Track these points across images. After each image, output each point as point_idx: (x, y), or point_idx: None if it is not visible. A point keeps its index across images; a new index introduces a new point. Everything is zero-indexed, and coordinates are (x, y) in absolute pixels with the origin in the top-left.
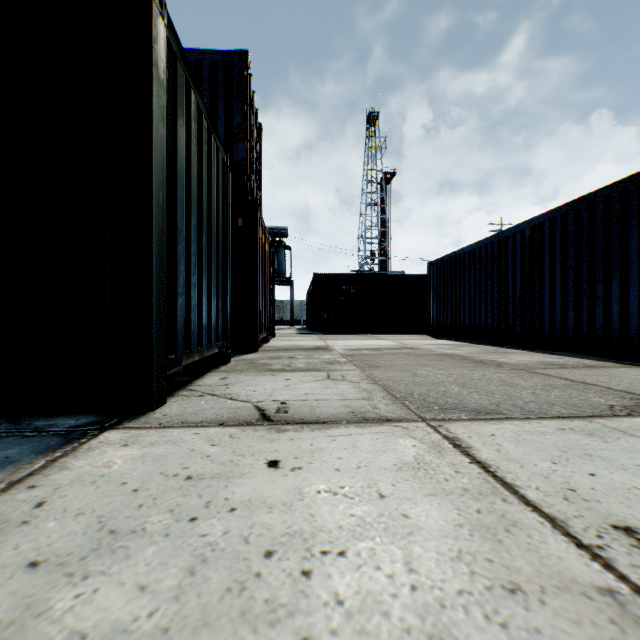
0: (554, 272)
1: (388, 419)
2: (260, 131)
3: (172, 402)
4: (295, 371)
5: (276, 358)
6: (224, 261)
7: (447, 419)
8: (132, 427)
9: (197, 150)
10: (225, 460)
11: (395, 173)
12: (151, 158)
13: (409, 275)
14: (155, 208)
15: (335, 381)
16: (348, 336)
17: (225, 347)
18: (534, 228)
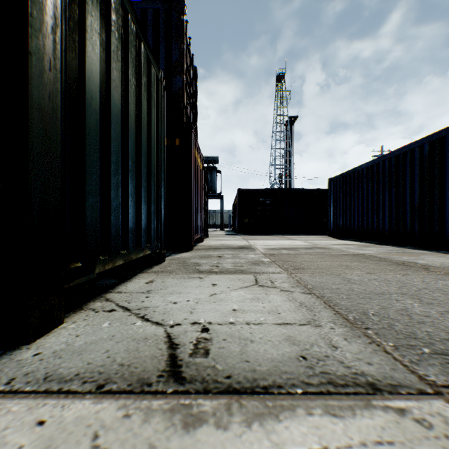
0: None
1: (370, 383)
2: (196, 74)
3: (70, 322)
4: (222, 273)
5: (206, 257)
6: (158, 169)
7: None
8: None
9: (122, 49)
10: None
11: (297, 117)
12: (27, 4)
13: (312, 189)
14: (35, 73)
15: (265, 288)
16: (265, 237)
17: (159, 248)
18: (434, 142)
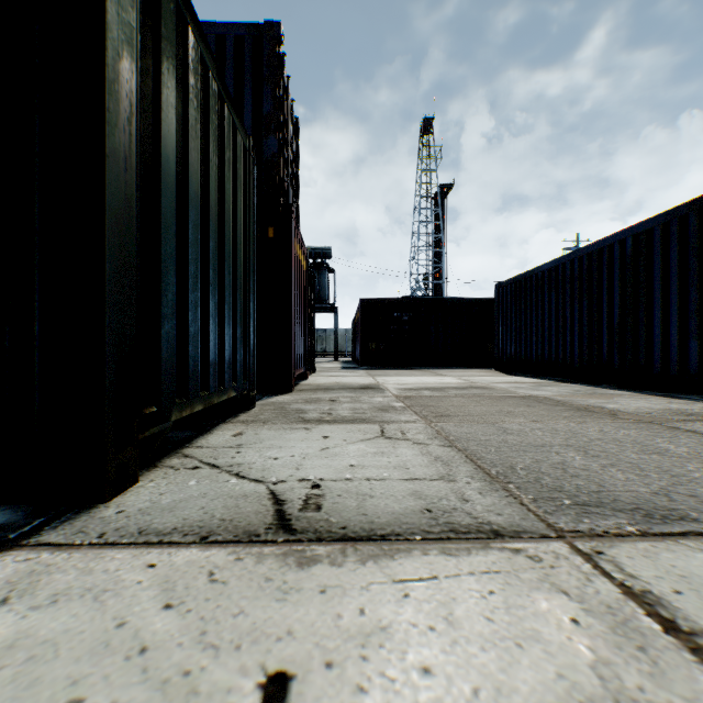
0: (668, 291)
1: (494, 530)
2: (297, 128)
3: (147, 481)
4: (337, 422)
5: (313, 401)
6: (245, 277)
7: (601, 533)
8: (50, 543)
9: (201, 119)
10: (173, 668)
11: (452, 186)
12: (103, 97)
13: (472, 300)
14: (112, 178)
15: (393, 441)
16: (401, 371)
17: (247, 388)
18: (639, 236)
